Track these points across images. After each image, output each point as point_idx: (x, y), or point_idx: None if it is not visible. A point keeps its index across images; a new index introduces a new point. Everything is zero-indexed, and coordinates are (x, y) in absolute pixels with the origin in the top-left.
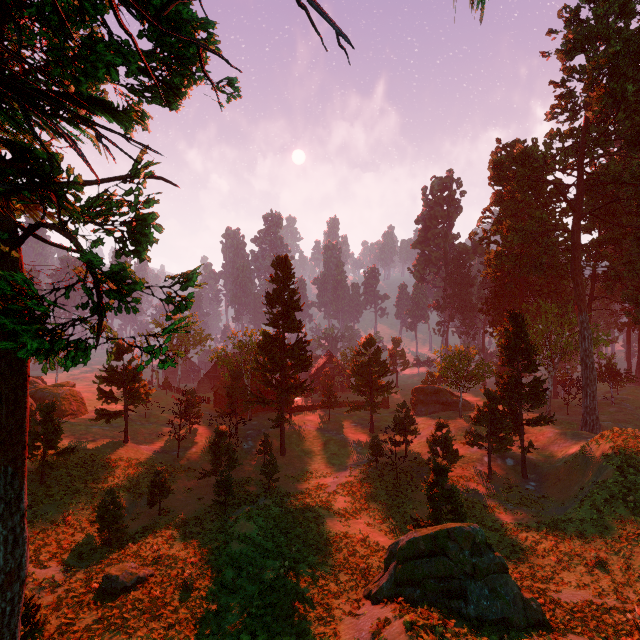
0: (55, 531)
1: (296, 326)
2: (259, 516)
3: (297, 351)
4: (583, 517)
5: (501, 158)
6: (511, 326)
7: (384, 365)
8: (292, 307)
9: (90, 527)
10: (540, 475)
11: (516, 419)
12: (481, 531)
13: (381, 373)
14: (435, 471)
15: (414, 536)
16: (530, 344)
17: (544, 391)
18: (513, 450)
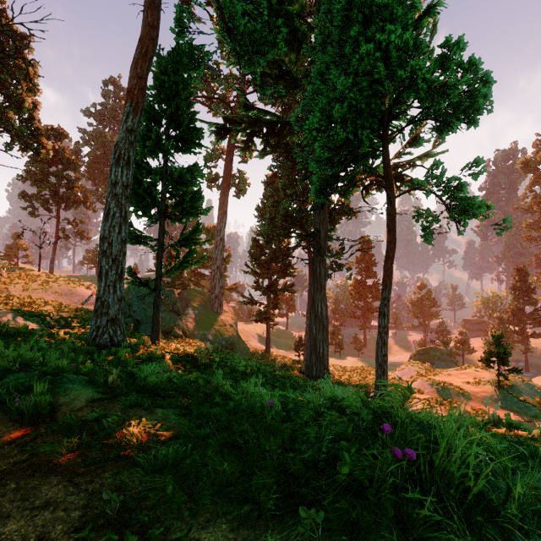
0: (280, 348)
1: (373, 275)
2: (356, 359)
3: (373, 289)
4: (536, 377)
5: (526, 158)
6: (516, 276)
7: (433, 300)
8: (370, 264)
9: (289, 351)
10: (539, 371)
11: (522, 335)
12: (446, 350)
13: (431, 305)
14: (443, 343)
15: (418, 349)
16: (529, 287)
17: (540, 317)
18: (512, 350)
